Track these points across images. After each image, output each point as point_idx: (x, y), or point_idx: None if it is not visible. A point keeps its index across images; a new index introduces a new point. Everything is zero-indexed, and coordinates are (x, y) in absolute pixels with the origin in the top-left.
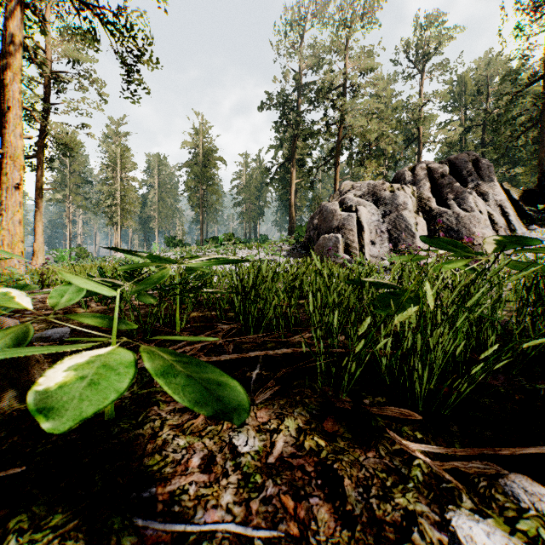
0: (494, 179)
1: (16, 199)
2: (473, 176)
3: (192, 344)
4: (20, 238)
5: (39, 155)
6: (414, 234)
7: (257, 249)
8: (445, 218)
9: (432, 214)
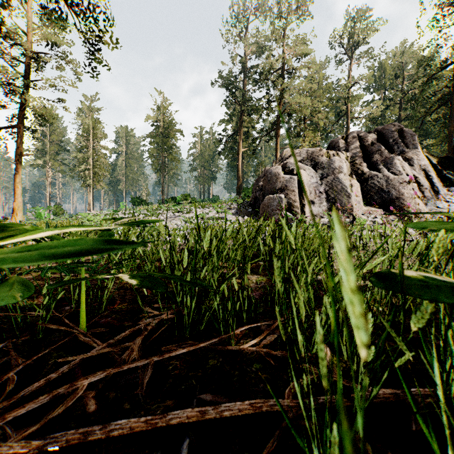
0: (417, 146)
1: None
2: (398, 144)
3: (91, 359)
4: None
5: (18, 125)
6: (349, 195)
7: (209, 208)
8: (376, 180)
9: (364, 177)
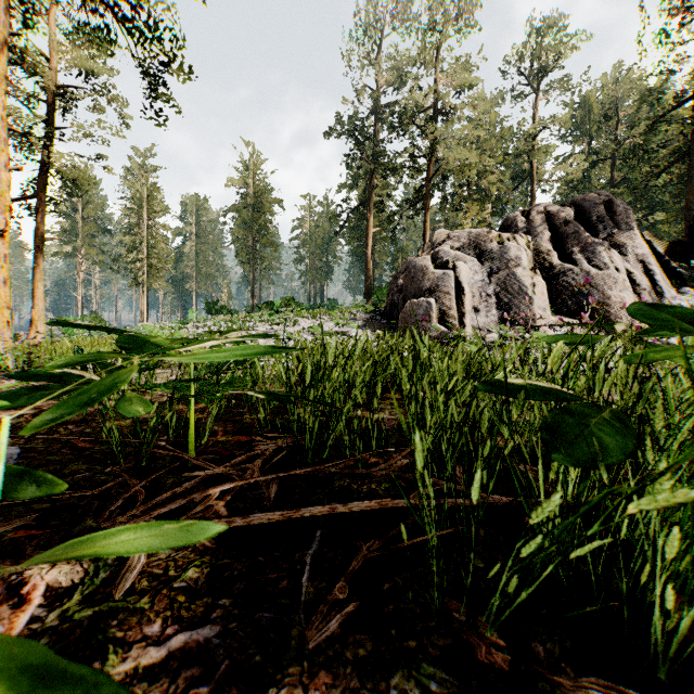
0: (633, 226)
1: (0, 251)
2: (605, 223)
3: (209, 480)
4: (5, 304)
5: (39, 194)
6: (530, 299)
7: (324, 318)
8: (571, 277)
9: (553, 272)
